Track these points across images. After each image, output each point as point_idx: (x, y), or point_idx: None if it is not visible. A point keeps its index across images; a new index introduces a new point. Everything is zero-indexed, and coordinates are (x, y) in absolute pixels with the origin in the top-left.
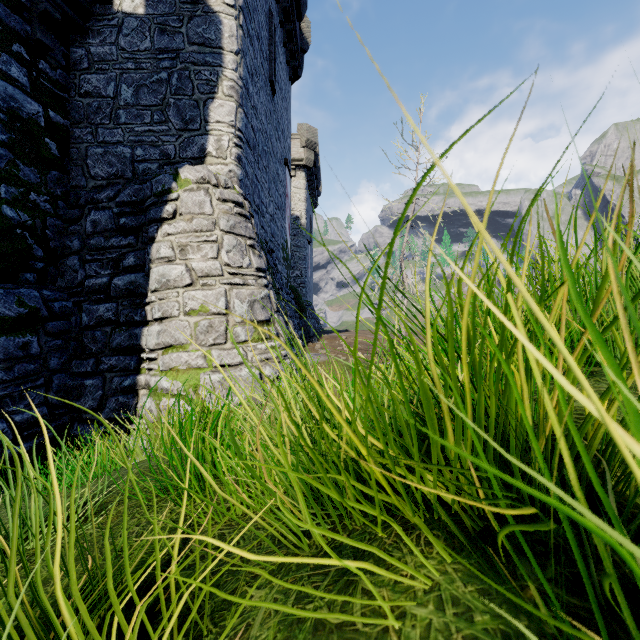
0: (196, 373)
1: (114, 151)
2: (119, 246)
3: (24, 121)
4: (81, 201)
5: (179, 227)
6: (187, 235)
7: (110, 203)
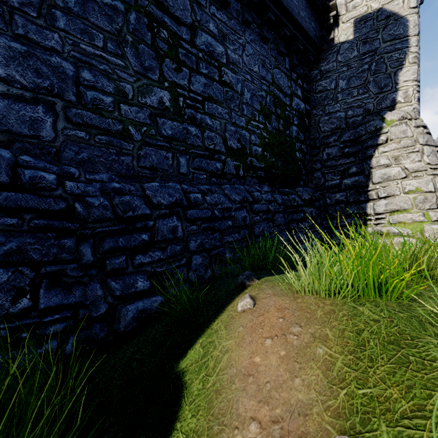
0: (419, 224)
1: (334, 116)
2: (344, 163)
3: (300, 113)
4: (318, 145)
5: (392, 147)
6: (398, 150)
7: (336, 143)
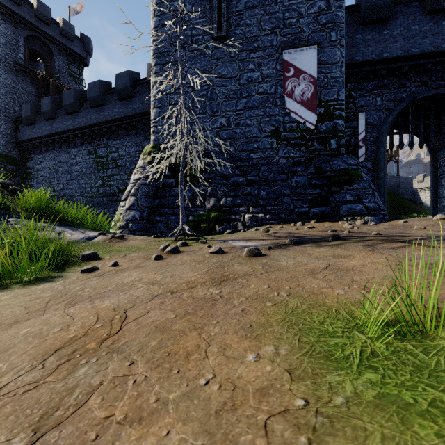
0: None
1: None
2: None
3: None
4: None
5: None
6: None
7: None
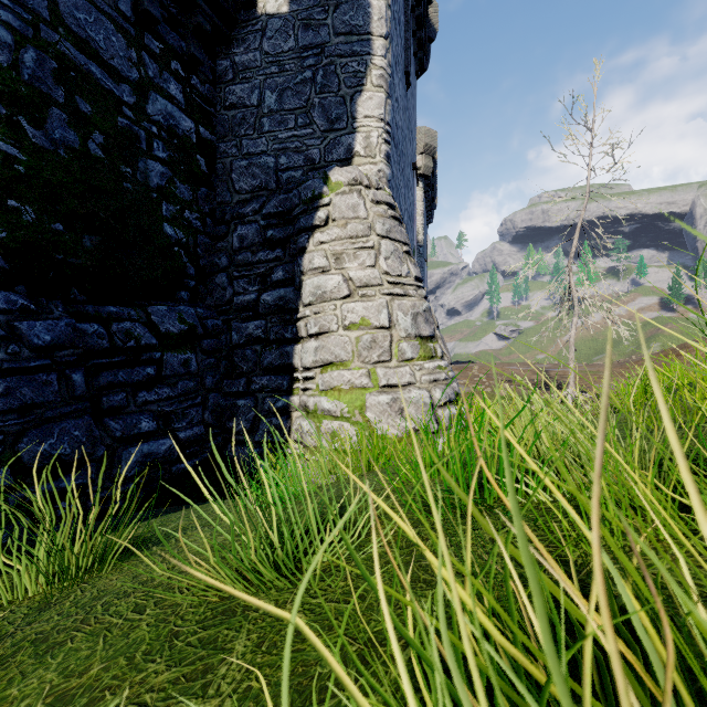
0: (360, 393)
1: (258, 162)
2: (266, 260)
3: (180, 138)
4: (227, 217)
5: (333, 234)
6: (342, 242)
7: (256, 216)
